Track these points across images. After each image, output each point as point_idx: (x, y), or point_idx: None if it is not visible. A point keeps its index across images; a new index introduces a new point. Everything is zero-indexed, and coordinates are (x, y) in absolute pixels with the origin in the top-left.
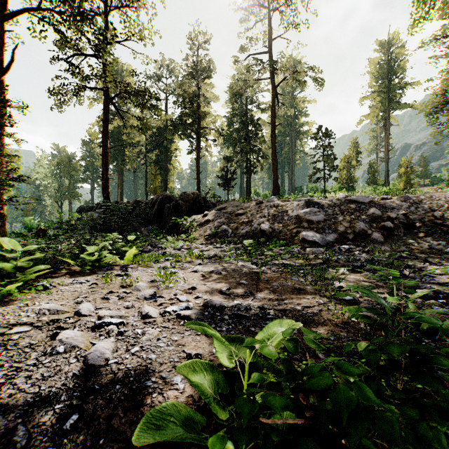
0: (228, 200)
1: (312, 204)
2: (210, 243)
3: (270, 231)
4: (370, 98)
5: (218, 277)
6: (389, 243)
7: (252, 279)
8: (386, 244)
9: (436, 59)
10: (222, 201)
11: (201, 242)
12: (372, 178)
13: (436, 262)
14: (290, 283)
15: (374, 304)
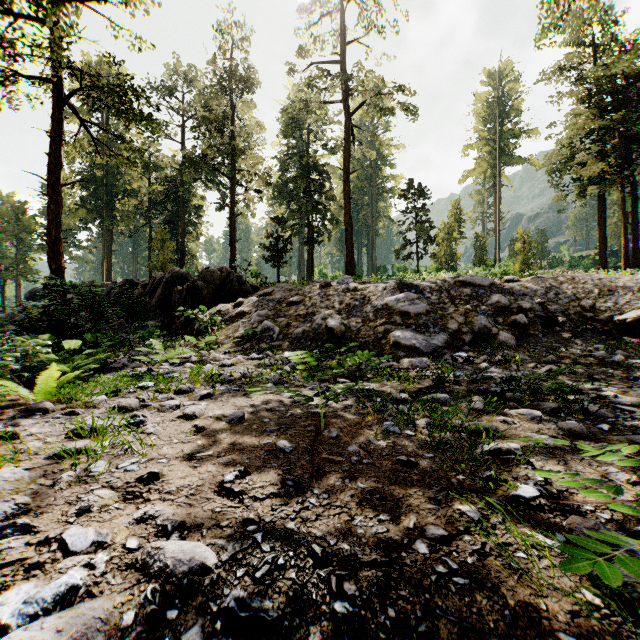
0: (278, 283)
1: (407, 287)
2: (243, 351)
3: (342, 330)
4: (476, 147)
5: (231, 432)
6: (525, 348)
7: (305, 435)
8: (521, 350)
9: (561, 98)
10: (268, 284)
11: (228, 349)
12: (479, 256)
13: (606, 378)
14: (386, 442)
15: (590, 508)
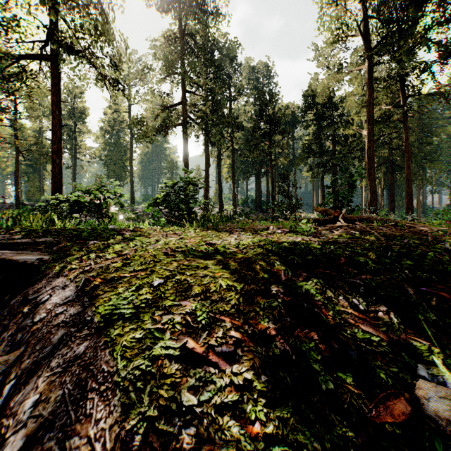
0: None
1: (133, 211)
2: None
3: None
4: None
5: None
6: None
7: None
8: None
9: None
10: None
11: None
12: None
13: None
14: None
15: None
